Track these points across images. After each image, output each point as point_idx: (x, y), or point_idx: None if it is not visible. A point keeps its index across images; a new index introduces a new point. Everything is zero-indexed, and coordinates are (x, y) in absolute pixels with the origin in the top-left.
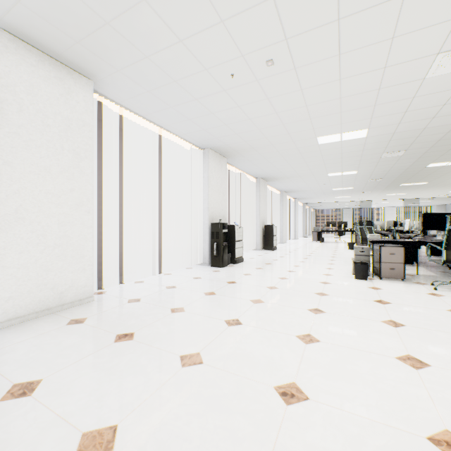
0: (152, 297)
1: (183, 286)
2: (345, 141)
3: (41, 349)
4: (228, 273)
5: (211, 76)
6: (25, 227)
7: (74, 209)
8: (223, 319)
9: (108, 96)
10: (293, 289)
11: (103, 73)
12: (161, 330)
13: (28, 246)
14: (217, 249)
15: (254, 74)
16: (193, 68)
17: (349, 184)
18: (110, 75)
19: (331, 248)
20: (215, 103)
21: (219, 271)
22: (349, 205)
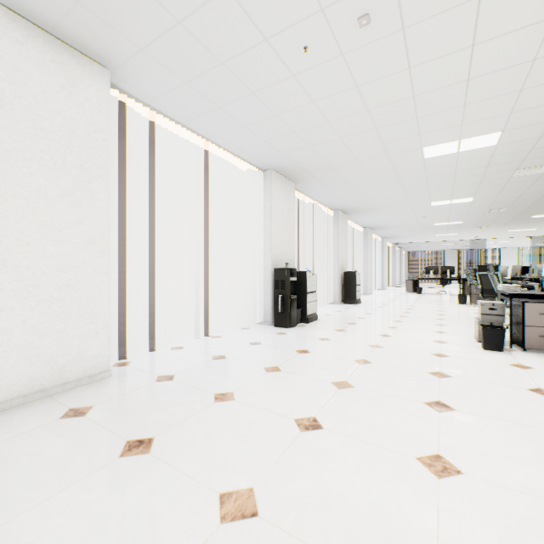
0: (191, 373)
1: (235, 356)
2: (464, 152)
3: (6, 466)
4: (298, 336)
5: (274, 51)
6: (7, 273)
7: (81, 249)
8: (292, 417)
9: (133, 94)
10: (394, 364)
11: (122, 56)
12: (195, 434)
13: (11, 302)
14: (282, 303)
15: (339, 43)
16: (247, 39)
17: (458, 216)
18: (132, 59)
19: (434, 302)
20: (280, 98)
21: (285, 334)
22: (453, 245)
